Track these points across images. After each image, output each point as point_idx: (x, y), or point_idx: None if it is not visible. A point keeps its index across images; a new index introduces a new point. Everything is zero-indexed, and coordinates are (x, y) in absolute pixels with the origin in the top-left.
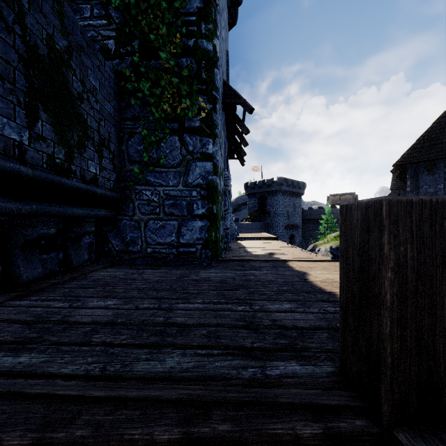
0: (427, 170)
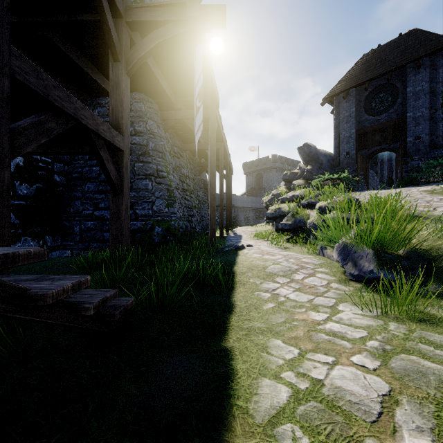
0: (343, 98)
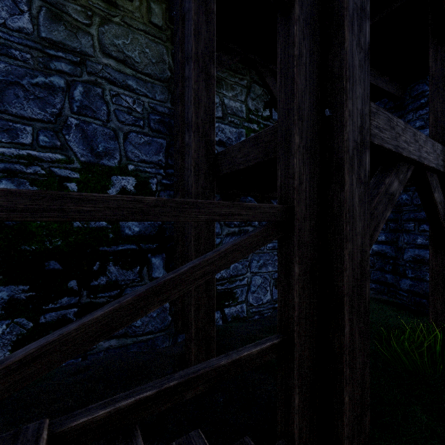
0: None
